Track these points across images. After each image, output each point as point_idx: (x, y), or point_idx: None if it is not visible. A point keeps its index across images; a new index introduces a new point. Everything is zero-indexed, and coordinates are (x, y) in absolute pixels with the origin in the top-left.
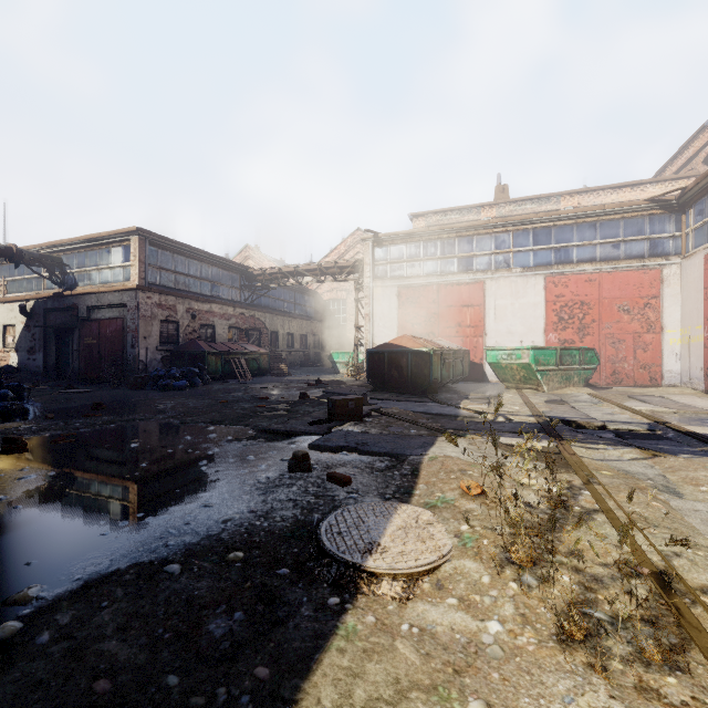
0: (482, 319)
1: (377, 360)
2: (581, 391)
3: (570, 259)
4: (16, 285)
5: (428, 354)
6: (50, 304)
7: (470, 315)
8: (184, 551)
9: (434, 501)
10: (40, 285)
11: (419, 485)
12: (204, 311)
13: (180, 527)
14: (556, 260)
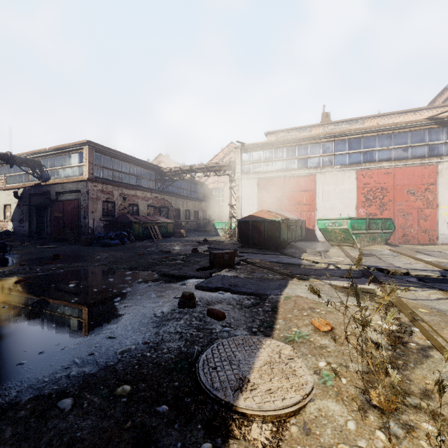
0: (314, 199)
1: (244, 226)
2: (383, 247)
3: (373, 159)
4: (12, 179)
5: (278, 222)
6: (32, 191)
7: (306, 197)
8: (81, 383)
9: (292, 336)
10: (27, 179)
11: (279, 320)
12: (131, 195)
13: (85, 357)
14: (364, 160)
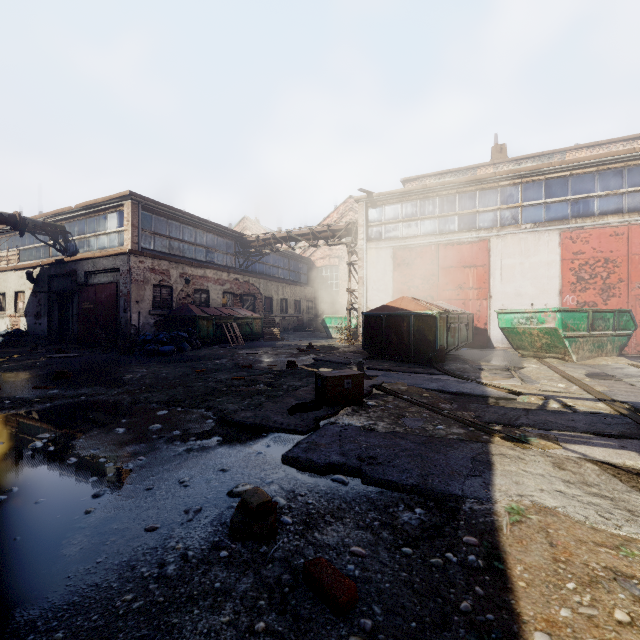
0: (487, 280)
1: (374, 324)
2: (619, 361)
3: (590, 211)
4: (27, 254)
5: (433, 317)
6: (53, 271)
7: (473, 277)
8: None
9: None
10: (46, 253)
11: (533, 634)
12: (198, 276)
13: None
14: (574, 213)
